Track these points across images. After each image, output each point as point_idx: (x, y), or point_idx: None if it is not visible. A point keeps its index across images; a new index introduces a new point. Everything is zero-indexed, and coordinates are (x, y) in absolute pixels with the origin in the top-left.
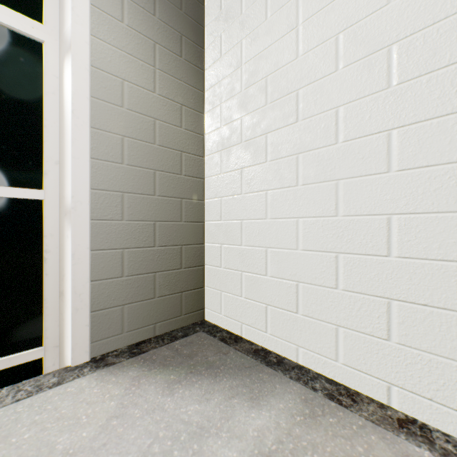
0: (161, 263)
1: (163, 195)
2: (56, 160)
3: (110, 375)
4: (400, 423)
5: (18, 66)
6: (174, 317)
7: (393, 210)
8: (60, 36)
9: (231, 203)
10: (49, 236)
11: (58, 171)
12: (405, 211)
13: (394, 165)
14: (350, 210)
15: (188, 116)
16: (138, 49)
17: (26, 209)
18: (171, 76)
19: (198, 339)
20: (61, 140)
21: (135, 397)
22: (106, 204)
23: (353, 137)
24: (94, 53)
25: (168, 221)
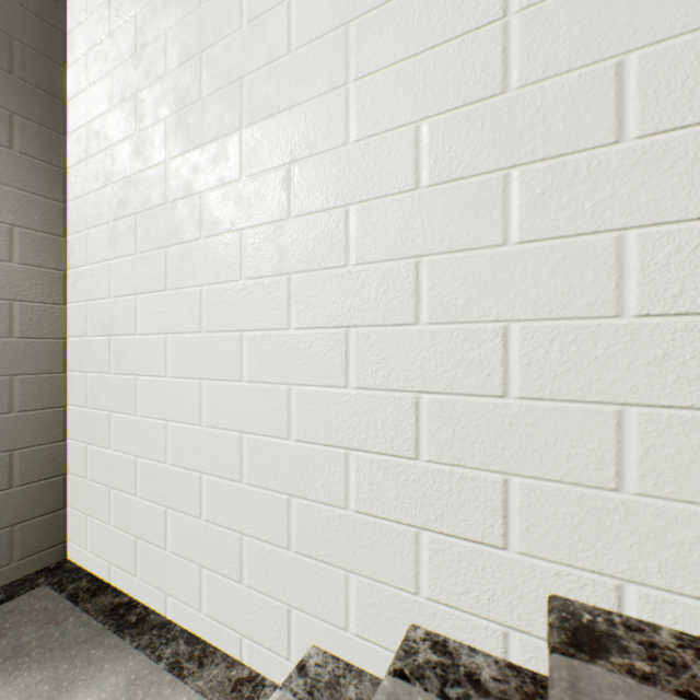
0: None
1: None
2: None
3: None
4: (236, 685)
5: None
6: None
7: (244, 427)
8: None
9: (99, 383)
10: None
11: None
12: (253, 431)
13: (245, 374)
14: (212, 420)
15: (28, 242)
16: None
17: None
18: None
19: (27, 602)
20: None
21: None
22: None
23: (215, 329)
24: None
25: None
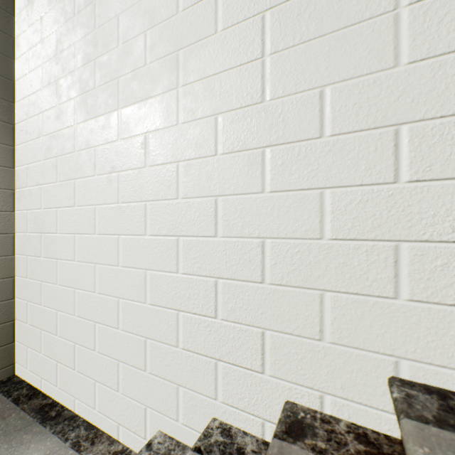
0: None
1: None
2: None
3: None
4: None
5: None
6: None
7: (120, 294)
8: None
9: (35, 263)
10: None
11: None
12: (125, 297)
13: (121, 261)
14: (101, 289)
15: None
16: None
17: None
18: None
19: None
20: None
21: None
22: None
23: (103, 232)
24: None
25: None
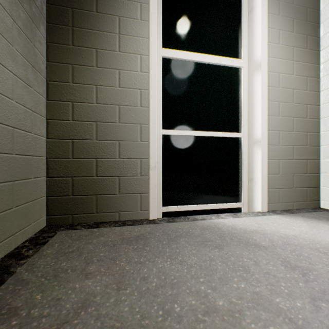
0: (296, 169)
1: (297, 131)
2: (246, 119)
3: (287, 217)
4: None
5: (233, 81)
6: (302, 201)
7: None
8: (248, 62)
9: None
10: (244, 153)
11: (247, 124)
12: None
13: None
14: None
15: (310, 82)
16: (285, 55)
17: (236, 142)
18: (301, 62)
19: (327, 213)
20: (249, 109)
21: (314, 224)
22: (272, 137)
23: None
24: (267, 65)
25: (299, 146)
